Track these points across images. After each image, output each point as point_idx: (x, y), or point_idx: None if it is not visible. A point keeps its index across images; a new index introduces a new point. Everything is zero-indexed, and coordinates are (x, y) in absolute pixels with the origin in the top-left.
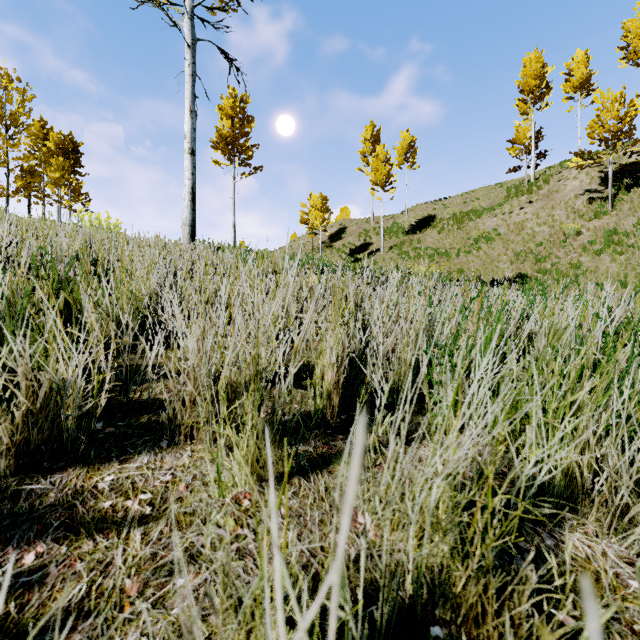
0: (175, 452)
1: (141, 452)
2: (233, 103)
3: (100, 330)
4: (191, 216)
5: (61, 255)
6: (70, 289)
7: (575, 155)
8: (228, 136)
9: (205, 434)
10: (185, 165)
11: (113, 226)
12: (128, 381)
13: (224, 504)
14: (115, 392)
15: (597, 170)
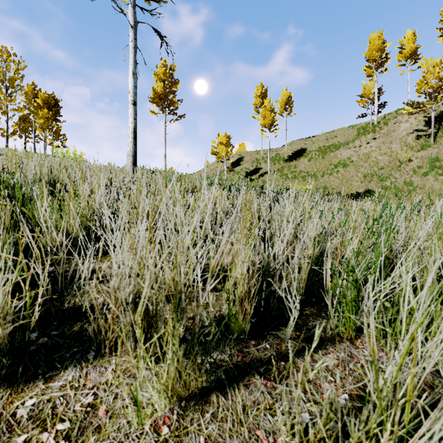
0: (100, 366)
1: (67, 367)
2: (164, 70)
3: (50, 240)
4: (133, 149)
5: (27, 178)
6: (31, 206)
7: (407, 105)
8: (161, 93)
9: (129, 346)
10: (129, 112)
11: (78, 156)
12: (63, 292)
13: (142, 434)
14: (48, 305)
15: (422, 115)
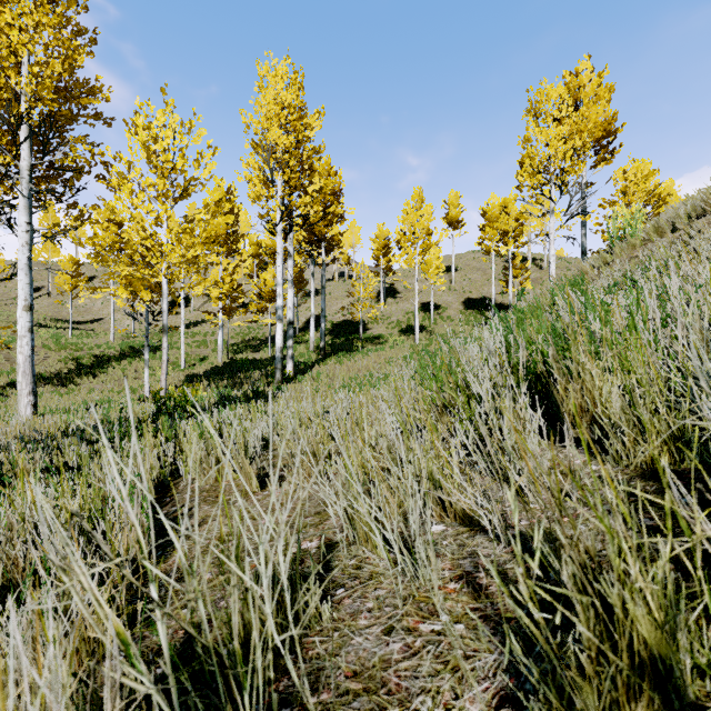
0: None
1: None
2: None
3: None
4: None
5: None
6: None
7: None
8: None
9: None
10: None
11: None
12: None
13: None
14: None
15: None
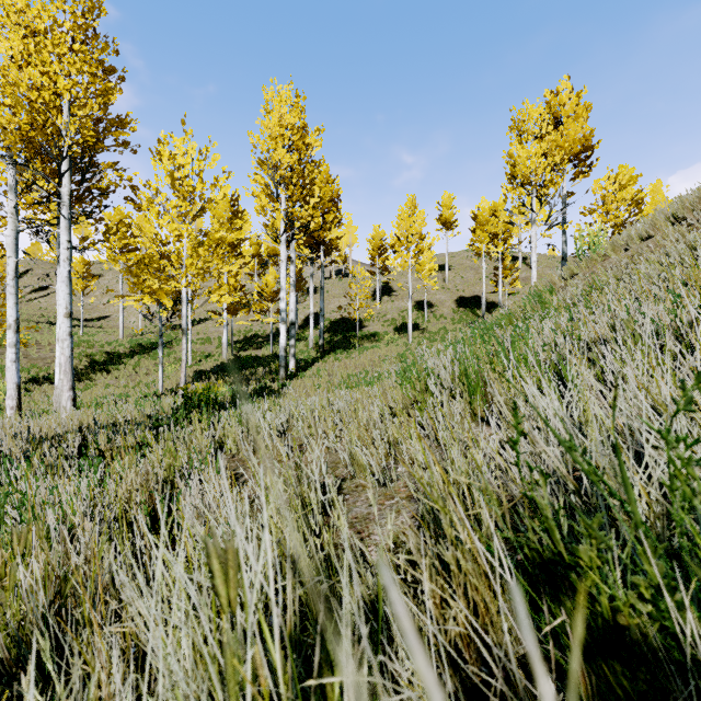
0: None
1: None
2: None
3: None
4: None
5: None
6: None
7: None
8: None
9: None
10: None
11: None
12: None
13: None
14: None
15: None
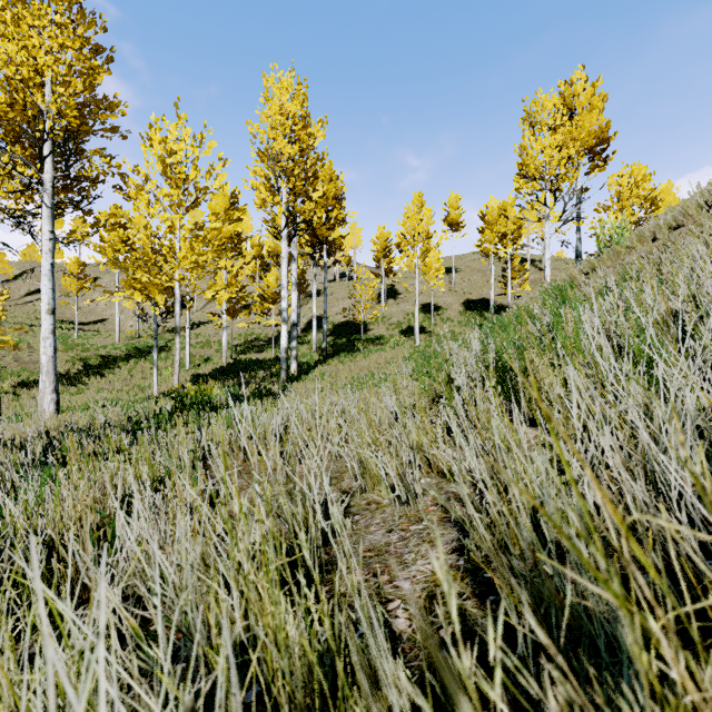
0: None
1: None
2: None
3: None
4: None
5: None
6: None
7: None
8: None
9: None
10: None
11: None
12: None
13: None
14: None
15: None
